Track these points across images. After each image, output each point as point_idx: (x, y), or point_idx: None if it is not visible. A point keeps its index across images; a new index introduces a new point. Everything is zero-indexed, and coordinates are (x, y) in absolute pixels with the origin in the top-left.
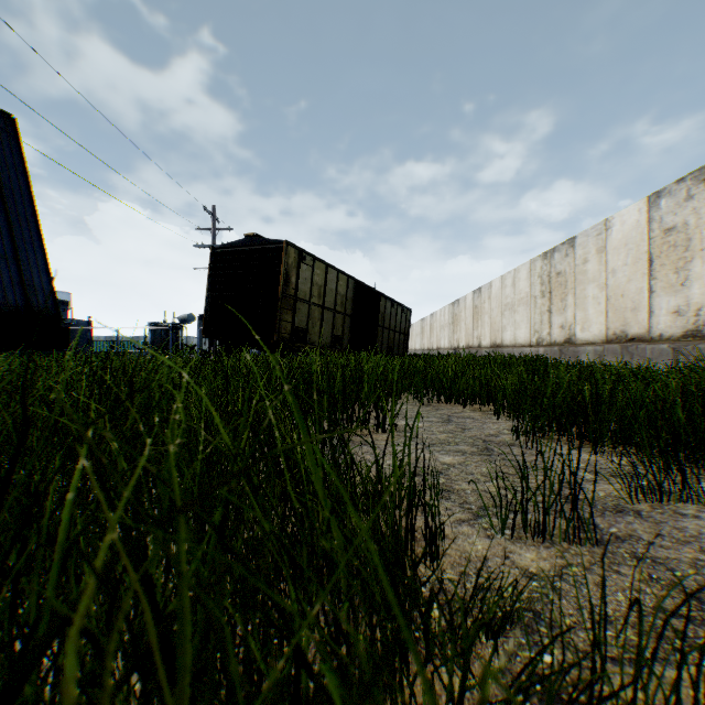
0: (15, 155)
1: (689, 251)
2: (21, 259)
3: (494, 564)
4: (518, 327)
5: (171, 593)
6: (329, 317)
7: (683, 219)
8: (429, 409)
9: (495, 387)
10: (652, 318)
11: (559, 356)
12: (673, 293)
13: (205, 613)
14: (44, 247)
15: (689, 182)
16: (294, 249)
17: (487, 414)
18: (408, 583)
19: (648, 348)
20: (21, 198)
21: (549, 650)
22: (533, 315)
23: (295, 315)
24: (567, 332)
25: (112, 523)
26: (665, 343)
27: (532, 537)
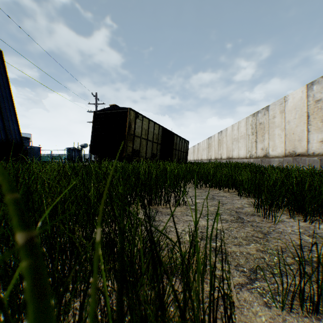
0: (2, 68)
1: None
2: (4, 117)
3: None
4: (240, 149)
5: None
6: (150, 145)
7: None
8: (201, 191)
9: (235, 179)
10: (309, 144)
11: (260, 163)
12: (320, 132)
13: None
14: (15, 111)
15: None
16: (133, 112)
17: (232, 194)
18: None
19: (307, 159)
20: (4, 88)
21: None
22: (248, 143)
23: (134, 143)
24: (265, 151)
25: None
26: (316, 156)
27: (306, 311)
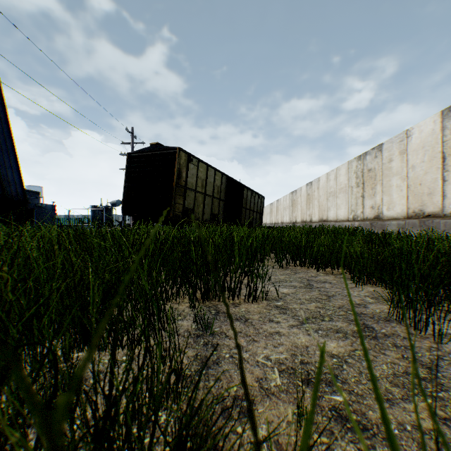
0: None
1: None
2: None
3: None
4: (339, 208)
5: None
6: (209, 201)
7: None
8: (288, 272)
9: (340, 253)
10: (445, 200)
11: (370, 228)
12: None
13: None
14: (16, 154)
15: None
16: (184, 153)
17: (340, 278)
18: None
19: (441, 222)
20: None
21: None
22: (350, 199)
23: (185, 199)
24: (376, 211)
25: None
26: None
27: None
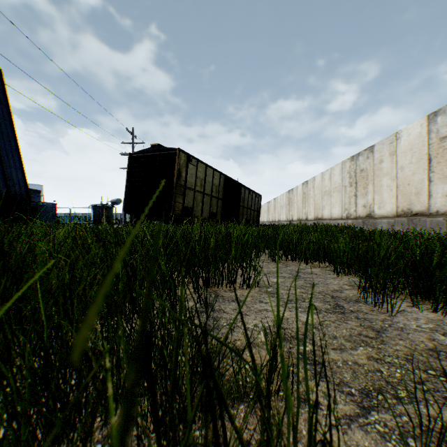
0: (1, 93)
1: None
2: (4, 161)
3: None
4: (333, 206)
5: None
6: (208, 200)
7: None
8: (280, 265)
9: (328, 248)
10: (431, 200)
11: (362, 226)
12: (446, 182)
13: None
14: (20, 154)
15: None
16: (184, 154)
17: (325, 270)
18: None
19: (428, 220)
20: (5, 122)
21: None
22: (344, 198)
23: (185, 198)
24: (368, 209)
25: None
26: (441, 216)
27: None
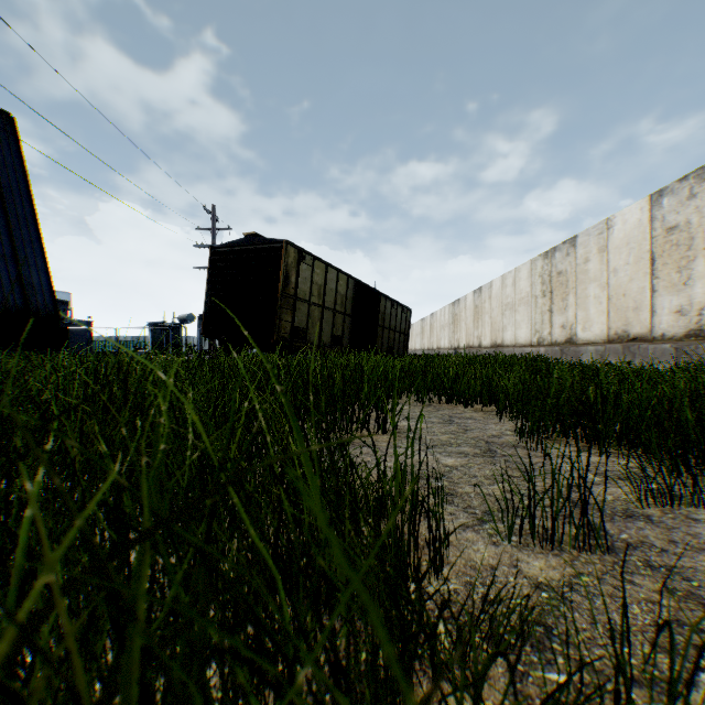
0: (14, 155)
1: (691, 250)
2: (20, 259)
3: (500, 573)
4: (518, 327)
5: (157, 609)
6: (329, 317)
7: (686, 218)
8: (430, 409)
9: (496, 387)
10: (654, 318)
11: (560, 356)
12: (676, 292)
13: (185, 644)
14: (43, 246)
15: (691, 180)
16: (294, 248)
17: (489, 415)
18: (413, 603)
19: (650, 348)
20: (20, 198)
21: (562, 669)
22: (534, 315)
23: (295, 315)
24: (568, 331)
25: (49, 561)
26: (668, 342)
27: (540, 544)
